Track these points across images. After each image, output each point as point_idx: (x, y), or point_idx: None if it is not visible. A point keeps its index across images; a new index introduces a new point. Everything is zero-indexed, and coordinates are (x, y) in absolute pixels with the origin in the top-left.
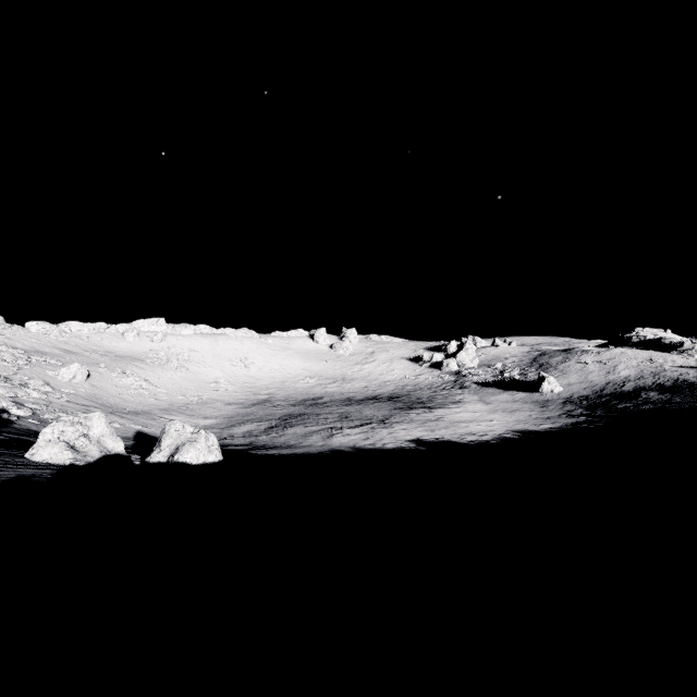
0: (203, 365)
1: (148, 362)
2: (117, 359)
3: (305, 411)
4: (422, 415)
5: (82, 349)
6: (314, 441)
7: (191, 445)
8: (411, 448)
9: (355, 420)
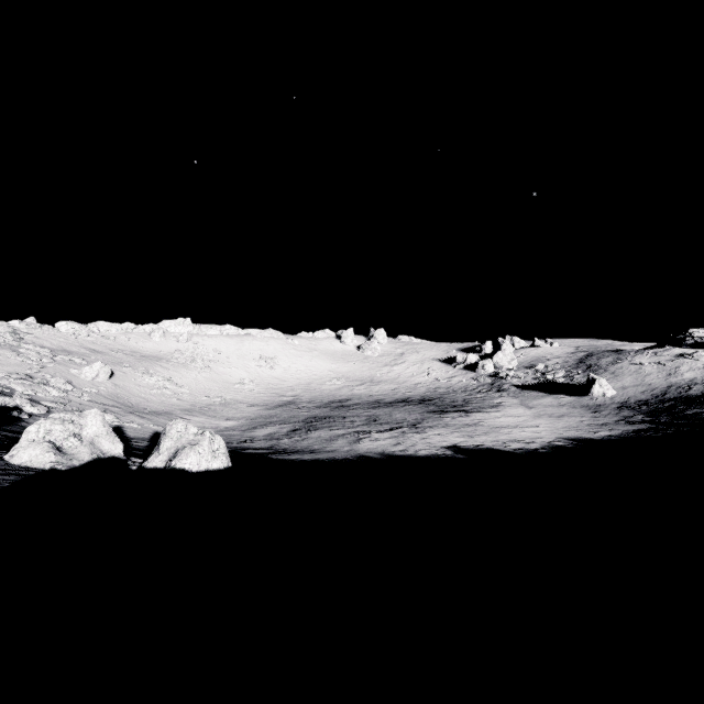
0: (227, 365)
1: (173, 362)
2: (142, 359)
3: (331, 413)
4: (457, 419)
5: (108, 348)
6: (339, 446)
7: (191, 449)
8: (447, 455)
9: (384, 424)
